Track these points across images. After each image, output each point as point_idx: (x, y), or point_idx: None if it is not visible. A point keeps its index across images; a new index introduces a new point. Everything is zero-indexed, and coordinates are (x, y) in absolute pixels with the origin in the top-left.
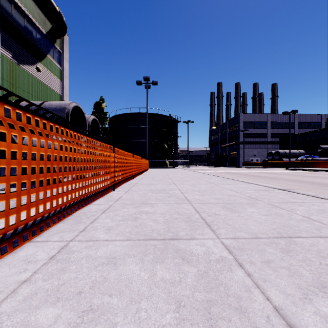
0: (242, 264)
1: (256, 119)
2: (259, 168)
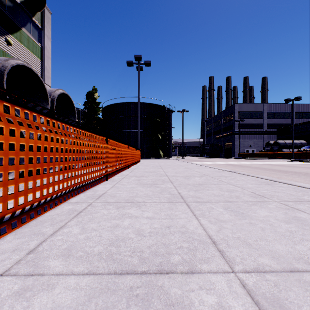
0: None
1: (252, 109)
2: (258, 160)
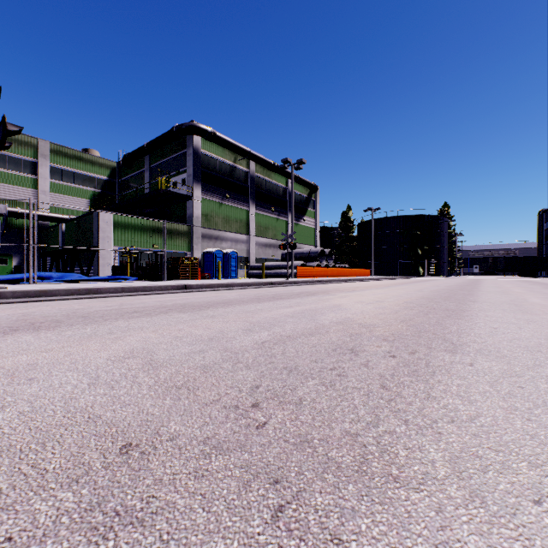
0: None
1: None
2: None
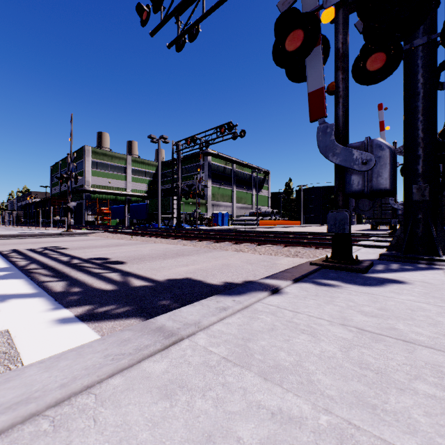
0: None
1: None
2: None
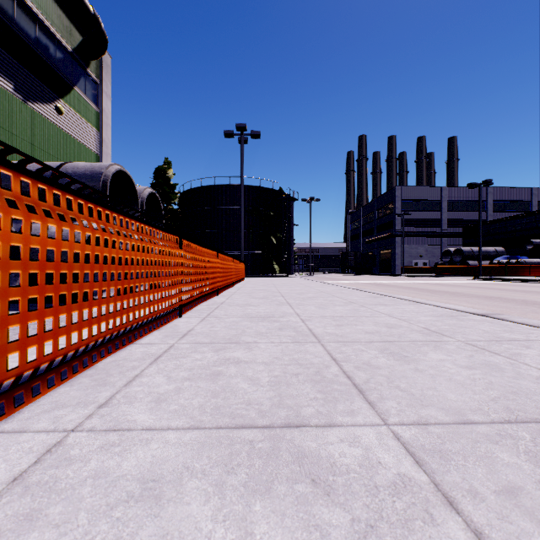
0: (453, 498)
1: (423, 195)
2: (428, 277)
